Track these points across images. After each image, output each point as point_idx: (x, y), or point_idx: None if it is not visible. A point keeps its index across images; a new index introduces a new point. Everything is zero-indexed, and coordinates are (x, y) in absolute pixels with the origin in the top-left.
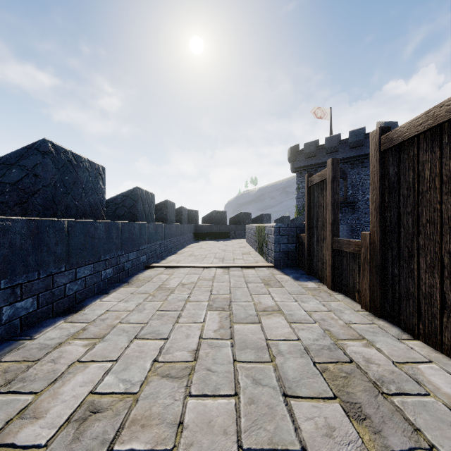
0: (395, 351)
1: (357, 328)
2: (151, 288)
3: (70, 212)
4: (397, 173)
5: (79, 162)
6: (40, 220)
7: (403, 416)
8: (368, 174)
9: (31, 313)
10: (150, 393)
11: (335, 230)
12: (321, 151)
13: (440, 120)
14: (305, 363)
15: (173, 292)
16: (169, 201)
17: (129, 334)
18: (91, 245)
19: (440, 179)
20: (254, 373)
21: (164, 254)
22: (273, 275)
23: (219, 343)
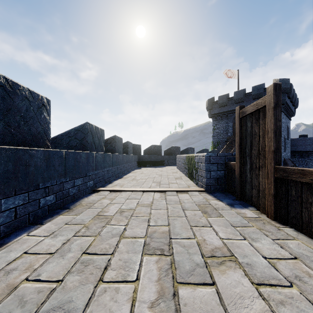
0: None
1: None
2: (89, 216)
3: (3, 139)
4: None
5: (17, 89)
6: None
7: None
8: None
9: None
10: None
11: (277, 158)
12: (231, 101)
13: None
14: None
15: (109, 222)
16: (117, 136)
17: (25, 308)
18: (25, 173)
19: None
20: None
21: (112, 179)
22: (207, 201)
23: None
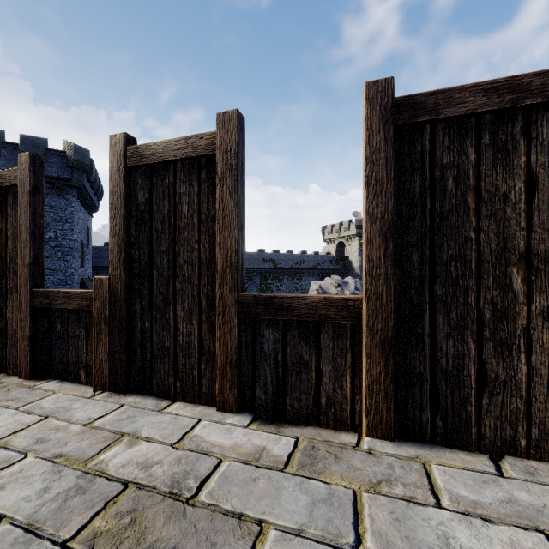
0: (165, 429)
1: (104, 423)
2: None
3: None
4: (148, 200)
5: None
6: None
7: (217, 511)
8: (52, 204)
9: None
10: None
11: (38, 277)
12: None
13: (200, 152)
14: None
15: None
16: None
17: None
18: None
19: (199, 216)
20: None
21: None
22: None
23: None
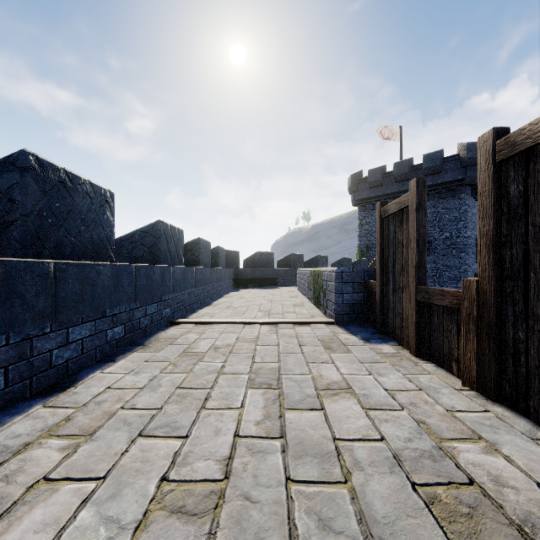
0: (534, 461)
1: (465, 418)
2: (173, 353)
3: (63, 251)
4: (522, 192)
5: (77, 184)
6: (10, 261)
7: None
8: (447, 207)
9: None
10: None
11: (421, 276)
12: (389, 179)
13: None
14: (399, 486)
15: (201, 359)
16: (202, 240)
17: (132, 427)
18: (92, 296)
19: None
20: (319, 505)
21: (195, 306)
22: (335, 335)
23: (264, 444)
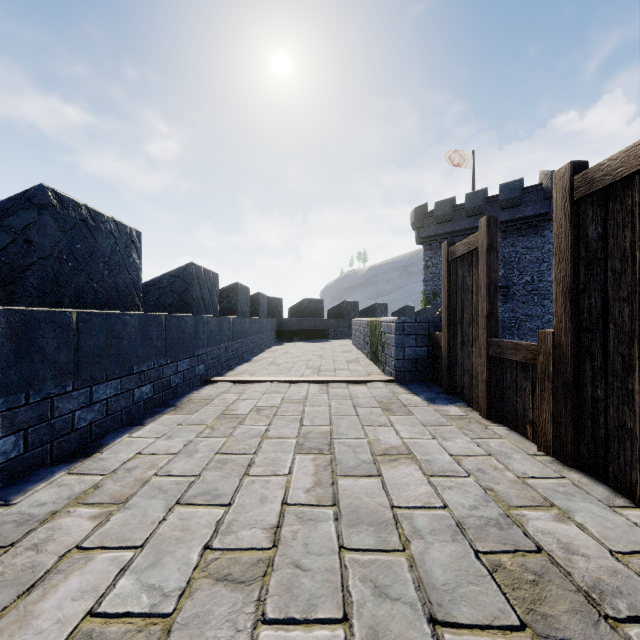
0: (609, 529)
1: (537, 485)
2: (209, 416)
3: (85, 299)
4: (601, 234)
5: (100, 222)
6: (29, 310)
7: None
8: (528, 246)
9: (13, 459)
10: (194, 613)
11: (492, 327)
12: (460, 213)
13: None
14: (461, 554)
15: (242, 423)
16: (240, 285)
17: (168, 495)
18: (117, 350)
19: None
20: (374, 573)
21: (232, 362)
22: (395, 395)
23: (314, 513)
